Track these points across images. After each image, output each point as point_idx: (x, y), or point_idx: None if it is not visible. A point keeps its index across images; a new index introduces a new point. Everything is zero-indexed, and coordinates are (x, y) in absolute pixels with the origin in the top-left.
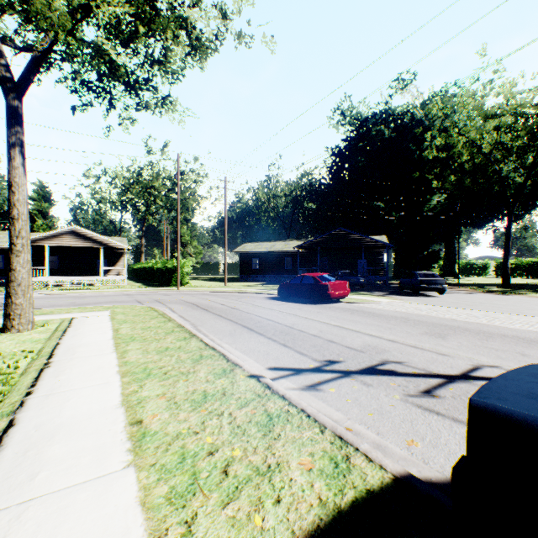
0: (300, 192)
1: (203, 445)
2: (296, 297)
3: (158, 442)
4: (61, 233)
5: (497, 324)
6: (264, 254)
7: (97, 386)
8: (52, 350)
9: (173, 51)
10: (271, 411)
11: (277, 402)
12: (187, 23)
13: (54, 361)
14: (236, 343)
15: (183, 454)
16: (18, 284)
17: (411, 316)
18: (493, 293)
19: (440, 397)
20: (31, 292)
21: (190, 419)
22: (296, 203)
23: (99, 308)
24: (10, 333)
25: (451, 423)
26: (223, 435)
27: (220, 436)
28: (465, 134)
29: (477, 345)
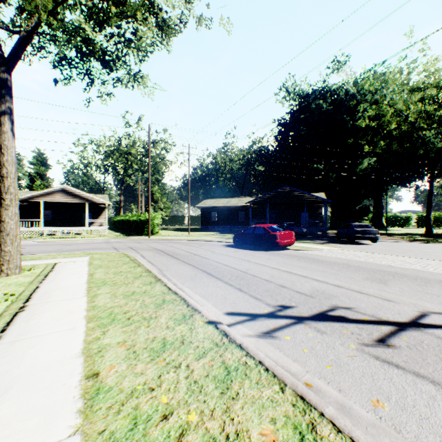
0: (251, 157)
1: (158, 406)
2: (249, 244)
3: (111, 401)
4: (54, 191)
5: (431, 271)
6: (221, 208)
7: (63, 332)
8: (30, 294)
9: (142, 30)
10: (228, 363)
11: (235, 352)
12: (154, 5)
13: (29, 305)
14: (196, 287)
15: (135, 418)
16: (7, 234)
17: (351, 262)
18: (419, 242)
19: (396, 347)
20: (18, 241)
21: (147, 371)
22: (248, 165)
23: (81, 254)
24: None
25: (414, 378)
26: (179, 392)
27: (176, 394)
28: (393, 105)
29: (418, 290)
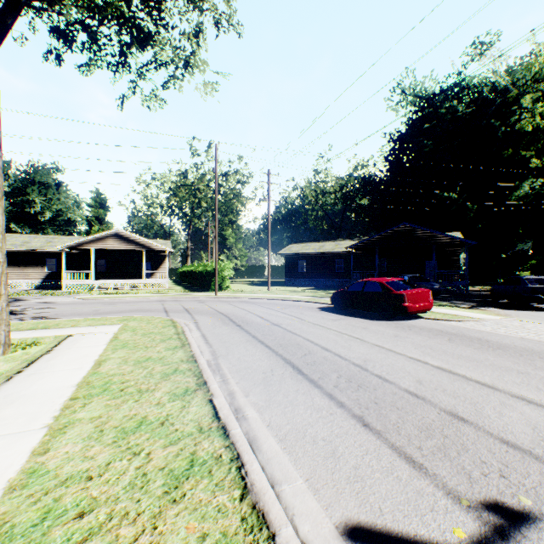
0: (352, 187)
1: None
2: (355, 308)
3: None
4: (106, 236)
5: None
6: (312, 255)
7: None
8: None
9: None
10: None
11: None
12: None
13: None
14: (271, 407)
15: None
16: None
17: None
18: None
19: None
20: (3, 305)
21: None
22: (347, 199)
23: (114, 319)
24: None
25: None
26: None
27: None
28: None
29: None
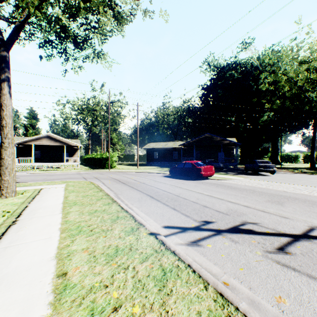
0: (182, 112)
1: (110, 300)
2: (180, 175)
3: (74, 295)
4: (41, 137)
5: (316, 195)
6: (161, 149)
7: (42, 240)
8: (21, 211)
9: (103, 20)
10: (164, 266)
11: (170, 257)
12: (111, 1)
13: (19, 220)
14: (142, 207)
15: (92, 309)
16: (6, 167)
17: (256, 189)
18: (306, 174)
19: (292, 254)
20: (14, 173)
21: (103, 272)
22: (180, 118)
23: (59, 182)
24: (0, 198)
25: (308, 279)
26: (126, 289)
27: (124, 291)
28: (286, 74)
29: (307, 210)
